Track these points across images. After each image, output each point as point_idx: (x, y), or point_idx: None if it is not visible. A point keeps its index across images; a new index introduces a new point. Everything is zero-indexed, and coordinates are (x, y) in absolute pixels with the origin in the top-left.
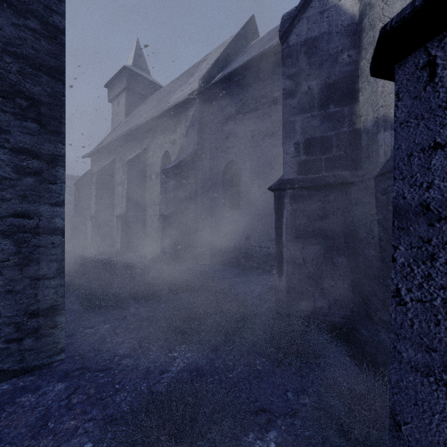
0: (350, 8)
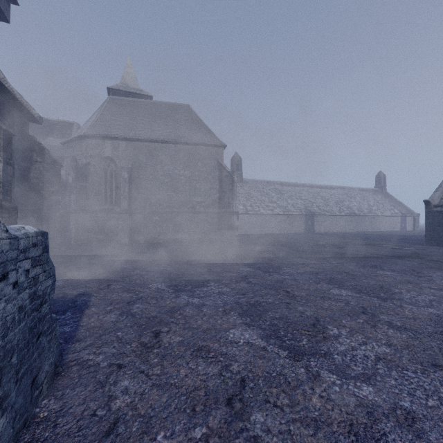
0: (64, 180)
